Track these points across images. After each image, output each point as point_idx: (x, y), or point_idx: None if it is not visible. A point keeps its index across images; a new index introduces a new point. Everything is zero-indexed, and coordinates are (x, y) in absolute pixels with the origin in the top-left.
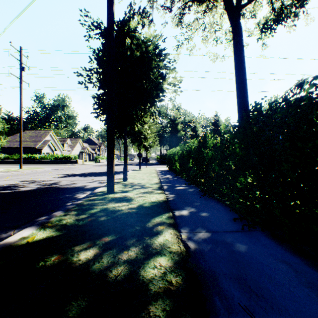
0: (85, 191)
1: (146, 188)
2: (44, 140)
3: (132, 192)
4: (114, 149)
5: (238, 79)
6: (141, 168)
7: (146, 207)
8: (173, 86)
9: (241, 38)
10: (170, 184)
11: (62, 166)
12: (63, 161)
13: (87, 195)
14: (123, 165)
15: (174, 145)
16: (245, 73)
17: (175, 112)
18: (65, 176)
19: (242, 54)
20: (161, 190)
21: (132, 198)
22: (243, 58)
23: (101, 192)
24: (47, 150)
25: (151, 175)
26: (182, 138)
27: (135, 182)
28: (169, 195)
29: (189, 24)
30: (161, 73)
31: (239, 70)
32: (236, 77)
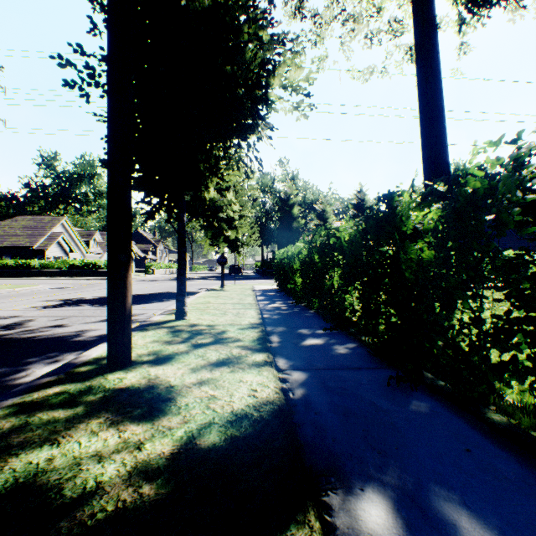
0: (65, 350)
1: (225, 344)
2: (51, 234)
3: (184, 359)
4: (131, 240)
5: (426, 100)
6: (226, 285)
7: (209, 460)
8: (293, 90)
9: (432, 13)
10: (286, 327)
11: (77, 282)
12: (84, 271)
13: (38, 378)
14: (194, 279)
15: (286, 243)
16: (441, 88)
17: (289, 184)
18: (61, 303)
19: (434, 48)
20: (264, 350)
21: (175, 390)
22: (437, 56)
23: (94, 362)
24: (56, 252)
25: (244, 301)
26: (300, 231)
27: (203, 323)
28: (290, 374)
29: (316, 14)
30: (264, 60)
31: (428, 80)
32: (422, 97)
